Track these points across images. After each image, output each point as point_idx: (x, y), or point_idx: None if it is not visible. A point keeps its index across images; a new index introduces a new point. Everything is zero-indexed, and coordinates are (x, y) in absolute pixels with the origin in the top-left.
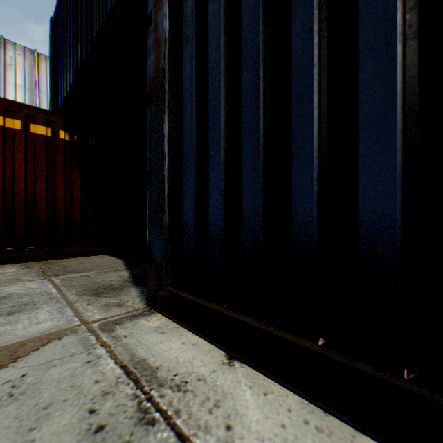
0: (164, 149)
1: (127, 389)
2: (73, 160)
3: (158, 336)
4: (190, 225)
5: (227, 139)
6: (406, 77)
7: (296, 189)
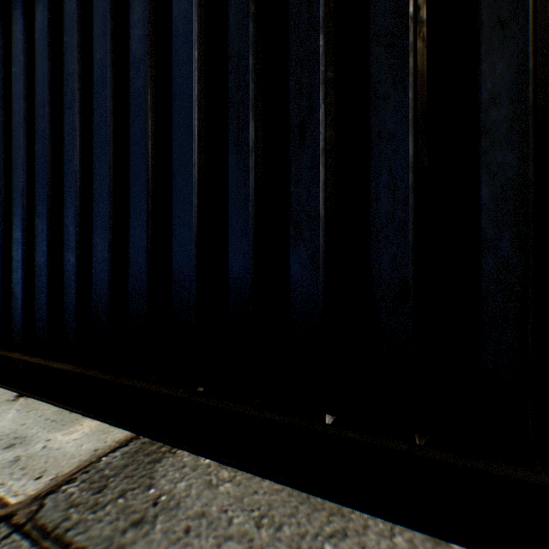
0: None
1: None
2: None
3: None
4: None
5: (29, 198)
6: (115, 182)
7: (67, 249)
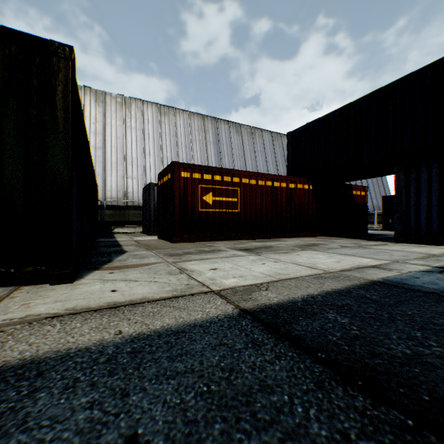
0: (402, 205)
1: (415, 246)
2: (313, 197)
3: (408, 244)
4: (412, 223)
5: (426, 206)
6: None
7: None
